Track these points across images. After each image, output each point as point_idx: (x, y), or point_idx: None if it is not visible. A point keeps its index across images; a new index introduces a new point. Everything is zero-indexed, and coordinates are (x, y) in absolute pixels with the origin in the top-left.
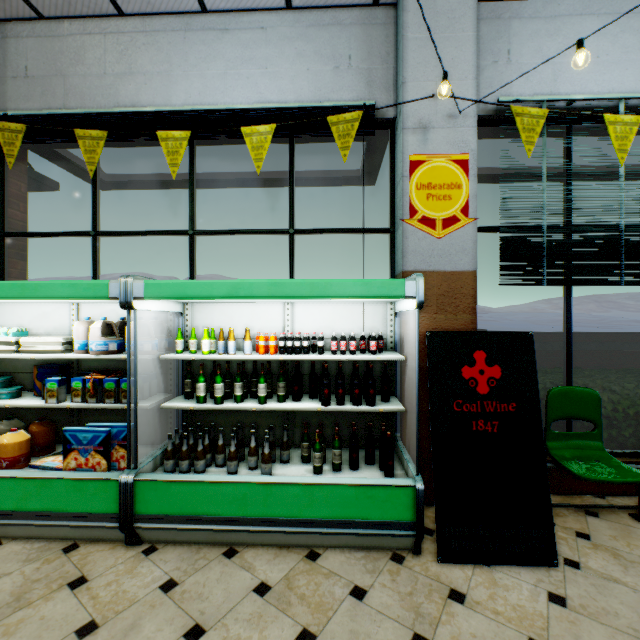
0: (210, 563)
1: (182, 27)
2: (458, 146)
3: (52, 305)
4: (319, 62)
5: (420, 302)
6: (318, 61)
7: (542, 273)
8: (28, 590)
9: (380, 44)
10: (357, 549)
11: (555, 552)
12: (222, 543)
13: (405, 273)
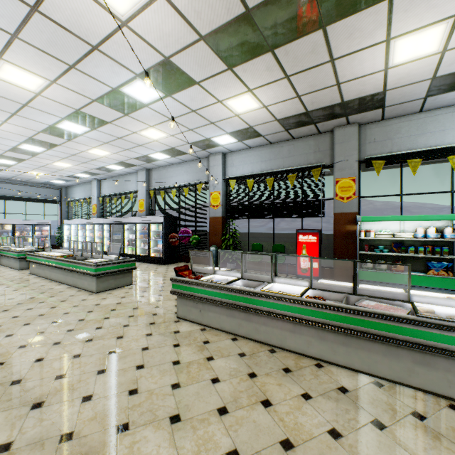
0: None
1: (450, 111)
2: None
3: (391, 222)
4: None
5: None
6: None
7: None
8: None
9: None
10: None
11: None
12: None
13: None
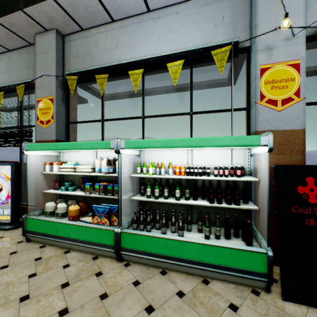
0: (154, 276)
1: (139, 21)
2: (292, 56)
3: (87, 152)
4: (206, 24)
5: (270, 148)
6: (205, 23)
7: None
8: (80, 273)
9: (241, 7)
10: (230, 282)
11: None
12: (159, 267)
13: (257, 132)
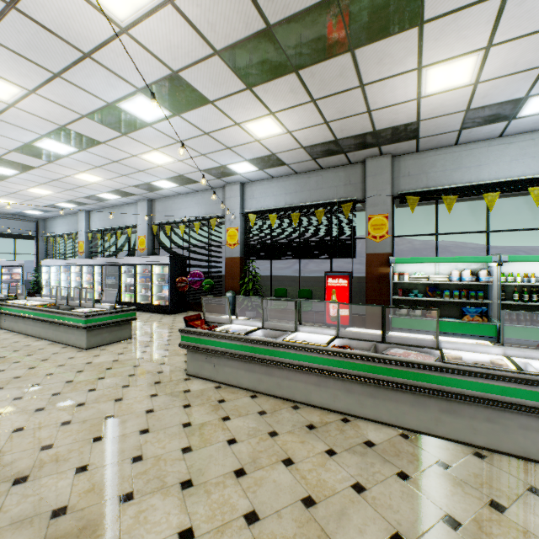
0: None
1: (486, 145)
2: None
3: (426, 264)
4: None
5: None
6: None
7: None
8: None
9: None
10: None
11: None
12: None
13: None
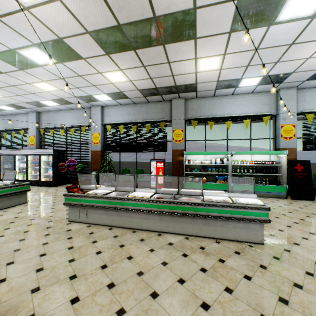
0: None
1: (226, 98)
2: (292, 122)
3: (200, 155)
4: (258, 104)
5: (287, 155)
6: (258, 104)
7: (313, 148)
8: None
9: (272, 99)
10: (273, 198)
11: (314, 198)
12: None
13: (280, 148)
